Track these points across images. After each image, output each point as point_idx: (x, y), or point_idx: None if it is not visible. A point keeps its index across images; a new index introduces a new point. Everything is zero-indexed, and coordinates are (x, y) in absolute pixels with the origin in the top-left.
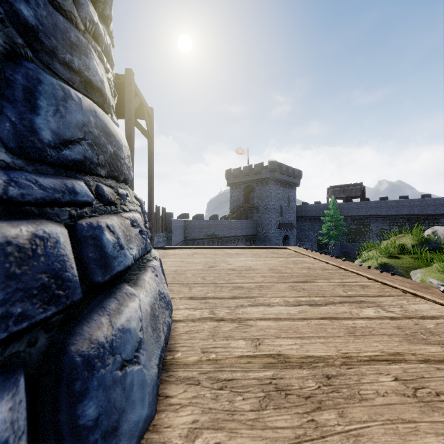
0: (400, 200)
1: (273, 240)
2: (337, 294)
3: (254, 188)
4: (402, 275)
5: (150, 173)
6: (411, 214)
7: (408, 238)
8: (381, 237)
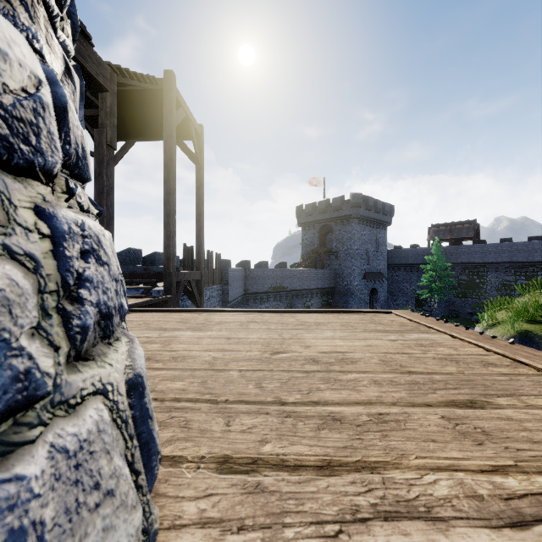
0: (530, 242)
1: (357, 294)
2: None
3: (333, 228)
4: None
5: (199, 209)
6: None
7: None
8: (503, 291)
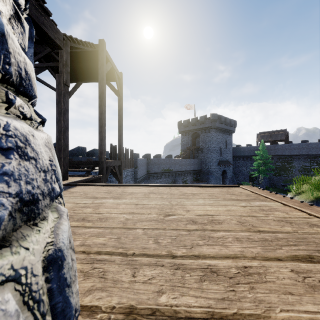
0: (319, 143)
1: (214, 174)
2: None
3: (200, 134)
4: None
5: (120, 123)
6: None
7: None
8: (303, 172)
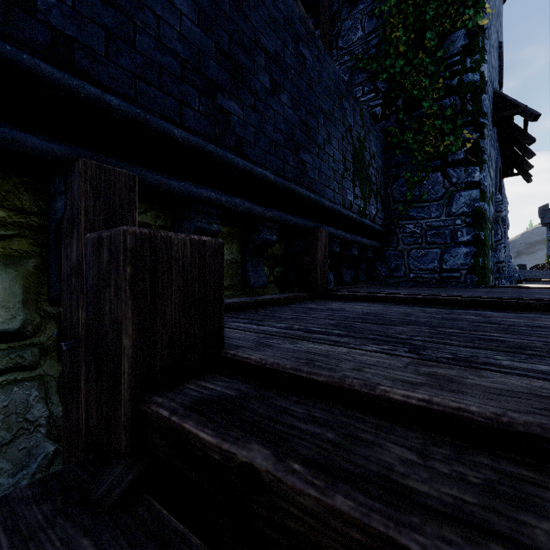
0: None
1: None
2: None
3: None
4: None
5: None
6: None
7: None
8: None
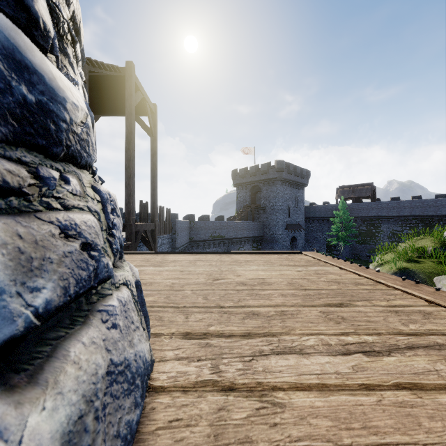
0: (413, 201)
1: (280, 241)
2: (395, 329)
3: (261, 188)
4: (424, 281)
5: (153, 172)
6: (424, 214)
7: (428, 240)
8: (393, 239)
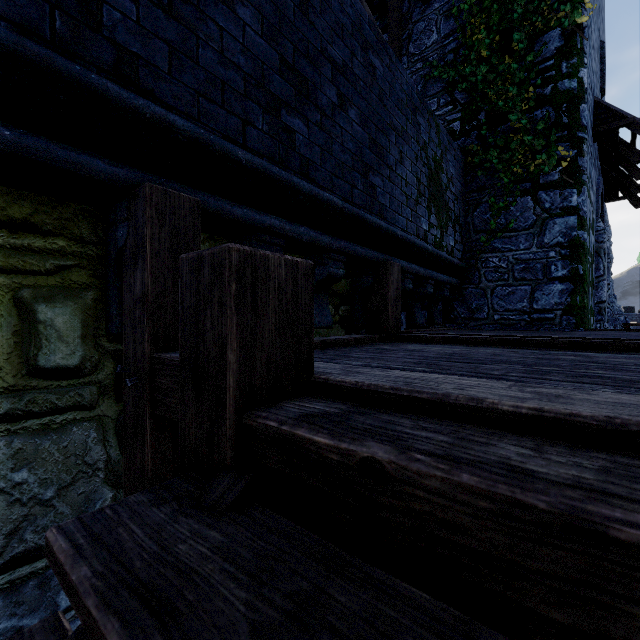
0: None
1: None
2: None
3: None
4: None
5: None
6: None
7: None
8: None
